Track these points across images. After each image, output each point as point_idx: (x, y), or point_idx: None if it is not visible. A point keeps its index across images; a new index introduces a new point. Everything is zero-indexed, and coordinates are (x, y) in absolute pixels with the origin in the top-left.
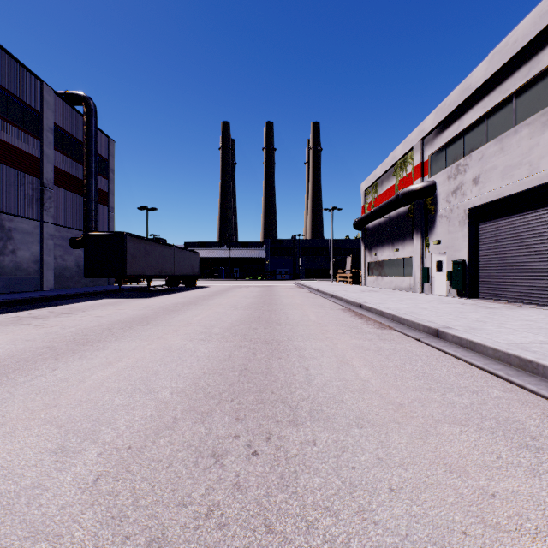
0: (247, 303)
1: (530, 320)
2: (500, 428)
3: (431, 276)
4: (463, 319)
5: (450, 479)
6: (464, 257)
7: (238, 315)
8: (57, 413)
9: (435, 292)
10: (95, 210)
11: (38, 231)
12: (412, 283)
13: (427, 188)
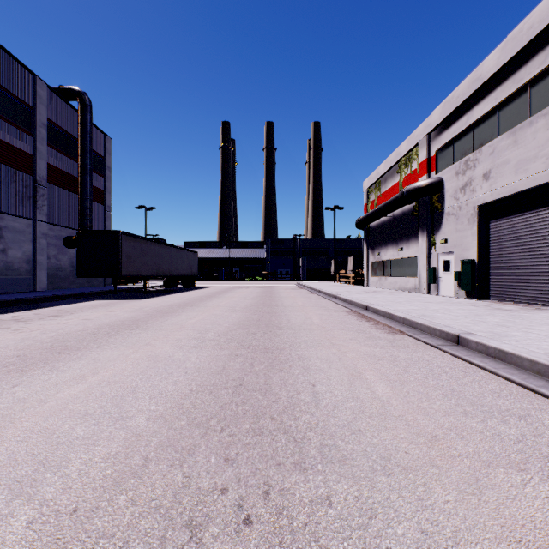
0: (246, 305)
1: None
2: None
3: (438, 276)
4: (482, 323)
5: None
6: (474, 256)
7: (236, 318)
8: None
9: (442, 293)
10: (90, 208)
11: (31, 230)
12: (417, 284)
13: (434, 185)
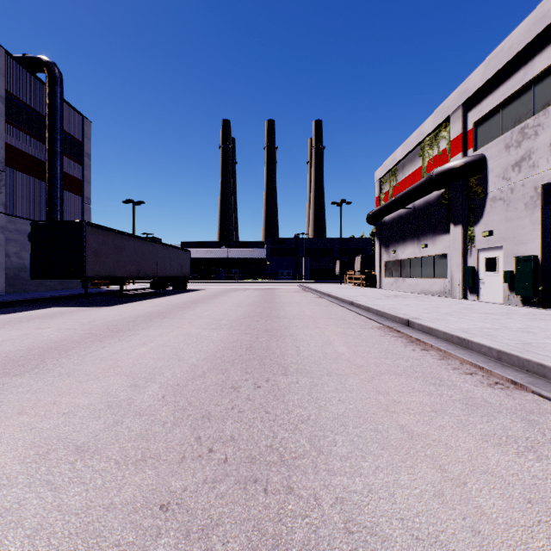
0: (238, 315)
1: None
2: None
3: (478, 277)
4: None
5: None
6: (535, 251)
7: (215, 342)
8: None
9: (483, 298)
10: (60, 198)
11: None
12: (447, 287)
13: (473, 164)
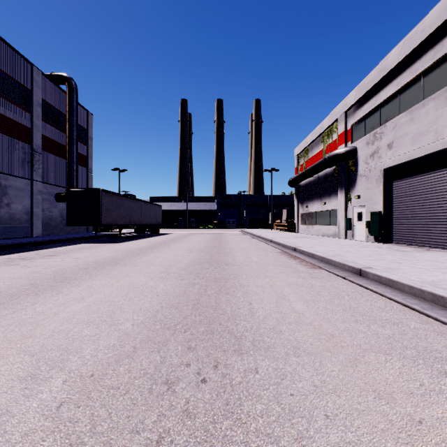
0: (201, 247)
1: (437, 261)
2: (420, 357)
3: (353, 224)
4: (381, 261)
5: (380, 406)
6: (380, 209)
7: (193, 257)
8: (32, 343)
9: (356, 238)
10: (76, 170)
11: (29, 188)
12: (337, 231)
13: (349, 152)
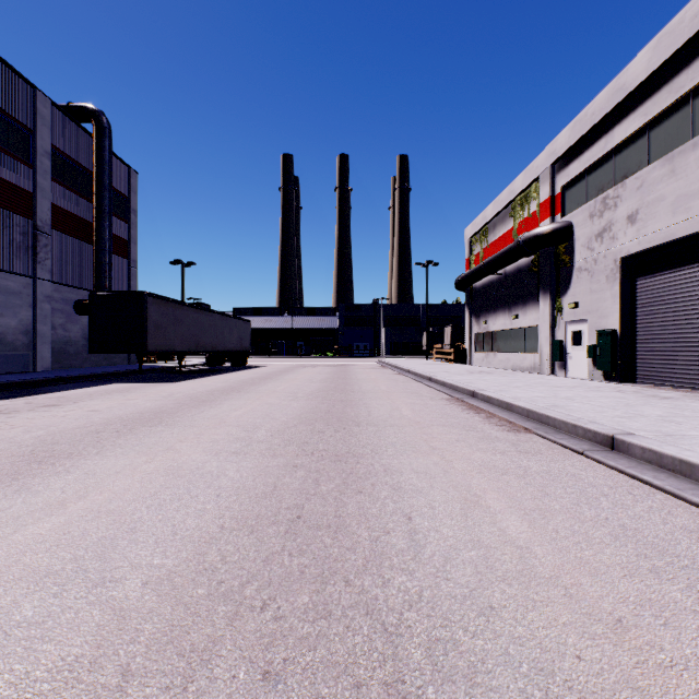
0: (312, 390)
1: None
2: None
3: (566, 351)
4: (641, 418)
5: None
6: (614, 325)
7: (297, 409)
8: None
9: (571, 374)
10: (109, 263)
11: (30, 291)
12: (537, 362)
13: (560, 231)
